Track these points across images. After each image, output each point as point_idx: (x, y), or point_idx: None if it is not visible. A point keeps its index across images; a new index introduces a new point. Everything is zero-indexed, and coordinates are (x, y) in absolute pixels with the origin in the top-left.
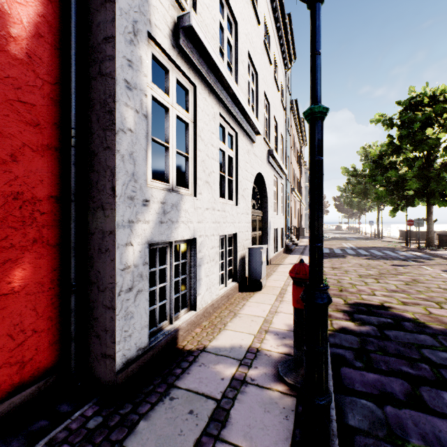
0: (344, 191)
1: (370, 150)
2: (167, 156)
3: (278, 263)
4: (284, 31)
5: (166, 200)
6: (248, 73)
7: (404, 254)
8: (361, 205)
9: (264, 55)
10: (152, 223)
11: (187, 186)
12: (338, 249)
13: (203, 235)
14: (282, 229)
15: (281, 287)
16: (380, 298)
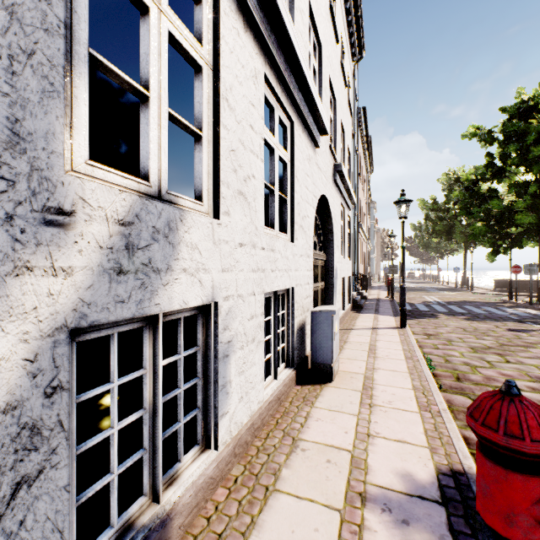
0: (419, 229)
1: (461, 174)
2: (144, 118)
3: (347, 328)
4: (354, 2)
5: (136, 218)
6: (309, 41)
7: (514, 312)
8: (441, 247)
9: (329, 24)
10: (85, 273)
11: (198, 195)
12: (421, 305)
13: (233, 296)
14: (349, 278)
15: (364, 373)
16: (530, 395)
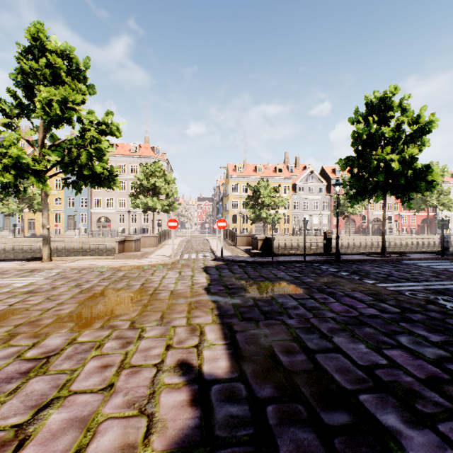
0: None
1: None
2: None
3: None
4: None
5: None
6: None
7: None
8: None
9: None
10: None
11: None
12: None
13: None
14: None
15: None
16: None
